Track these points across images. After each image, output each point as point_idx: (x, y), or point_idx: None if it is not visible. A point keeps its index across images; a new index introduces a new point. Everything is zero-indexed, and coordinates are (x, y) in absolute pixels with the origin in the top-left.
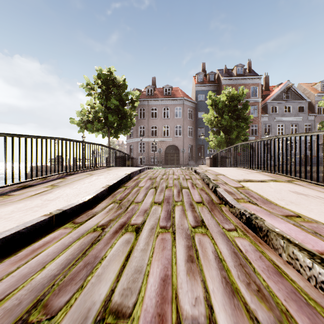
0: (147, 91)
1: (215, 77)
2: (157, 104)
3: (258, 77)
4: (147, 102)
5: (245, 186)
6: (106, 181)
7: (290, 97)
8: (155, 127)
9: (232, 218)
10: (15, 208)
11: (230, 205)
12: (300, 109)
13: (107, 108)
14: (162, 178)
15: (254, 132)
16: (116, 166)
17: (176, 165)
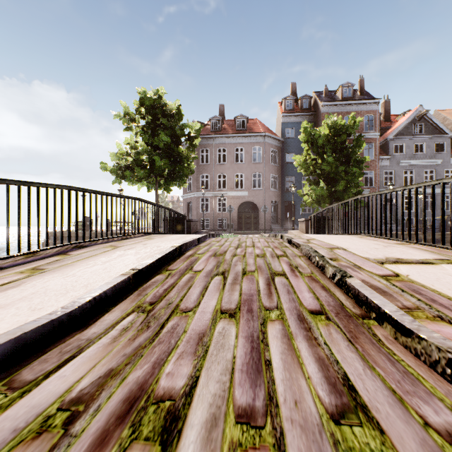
0: (212, 124)
1: (311, 103)
2: (227, 142)
3: (375, 102)
4: (211, 140)
5: (400, 272)
6: (135, 261)
7: (423, 130)
8: (224, 177)
9: (421, 371)
10: None
11: (401, 328)
12: (439, 148)
13: (153, 148)
14: (236, 255)
15: (369, 183)
16: (164, 233)
17: (254, 231)
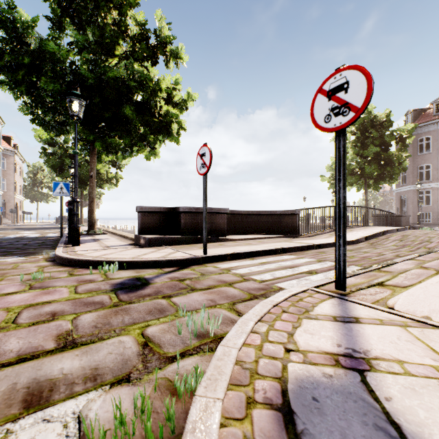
0: (435, 107)
1: None
2: None
3: None
4: (434, 126)
5: None
6: (363, 235)
7: None
8: None
9: None
10: (325, 239)
11: None
12: None
13: (362, 157)
14: (415, 236)
15: None
16: (374, 226)
17: None
